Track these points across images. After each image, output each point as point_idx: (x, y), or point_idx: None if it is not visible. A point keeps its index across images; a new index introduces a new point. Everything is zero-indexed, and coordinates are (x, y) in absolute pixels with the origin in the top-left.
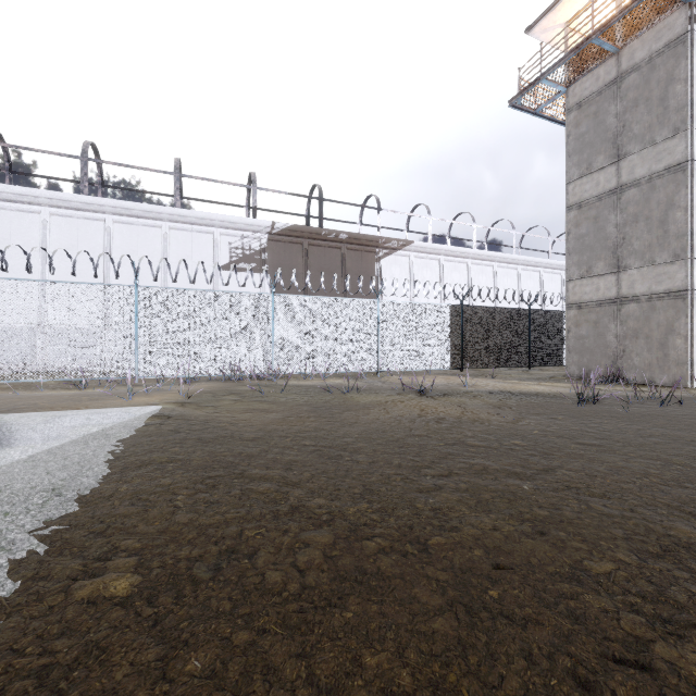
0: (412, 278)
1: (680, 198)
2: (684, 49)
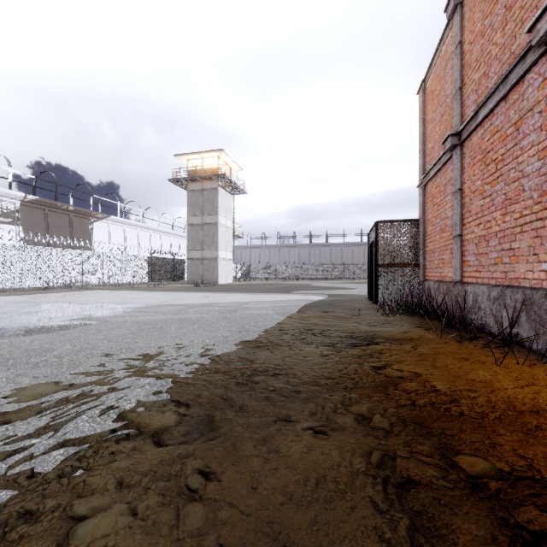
0: (110, 235)
1: (216, 232)
2: (217, 192)
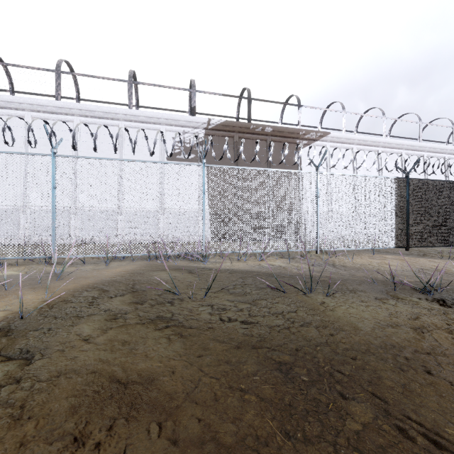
0: (328, 165)
1: None
2: None
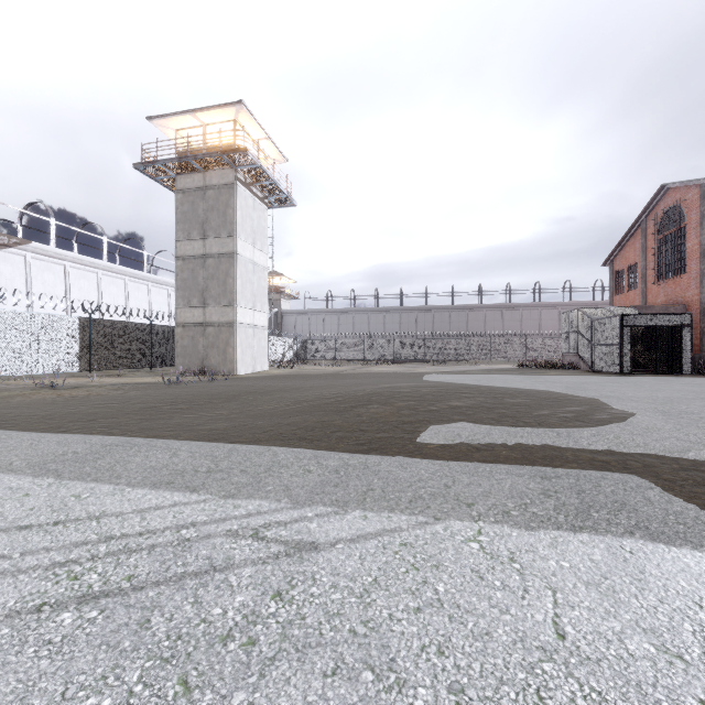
0: (30, 280)
1: (232, 272)
2: (233, 192)
